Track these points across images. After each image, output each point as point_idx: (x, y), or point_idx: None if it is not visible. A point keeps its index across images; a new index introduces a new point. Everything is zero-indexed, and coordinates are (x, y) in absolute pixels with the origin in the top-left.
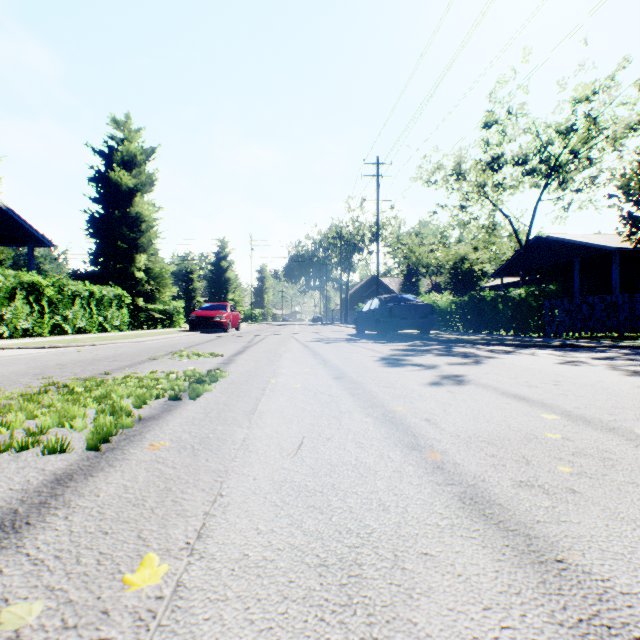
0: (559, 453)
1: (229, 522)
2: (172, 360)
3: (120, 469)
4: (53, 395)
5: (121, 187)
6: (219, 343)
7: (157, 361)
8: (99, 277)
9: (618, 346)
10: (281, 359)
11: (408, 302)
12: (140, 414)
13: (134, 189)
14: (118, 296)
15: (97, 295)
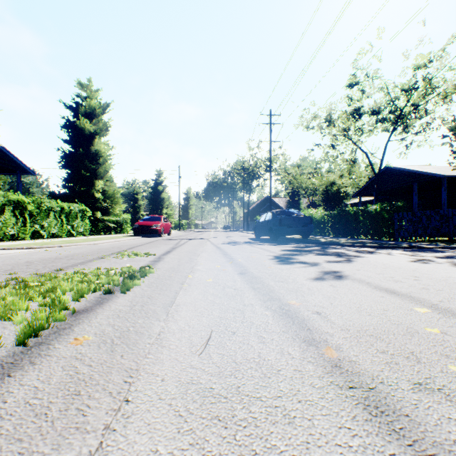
0: (444, 349)
1: (128, 441)
2: (115, 258)
3: (38, 367)
4: (11, 289)
5: (84, 131)
6: (154, 245)
7: (104, 259)
8: (69, 197)
9: (452, 247)
10: (198, 258)
11: (293, 215)
12: (74, 308)
13: (94, 133)
14: (82, 210)
15: (66, 210)
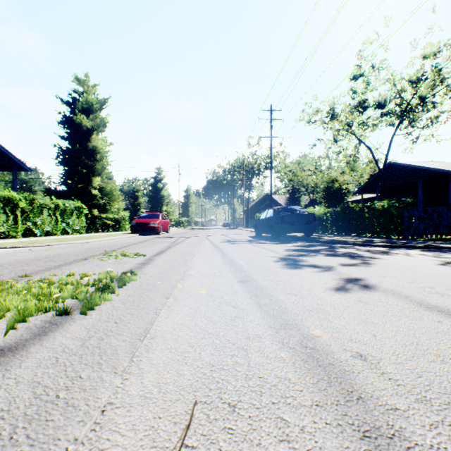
0: None
1: None
2: (100, 260)
3: None
4: None
5: (81, 127)
6: (148, 244)
7: (86, 261)
8: (65, 194)
9: None
10: (193, 259)
11: (296, 212)
12: None
13: (91, 129)
14: (78, 208)
15: (61, 207)
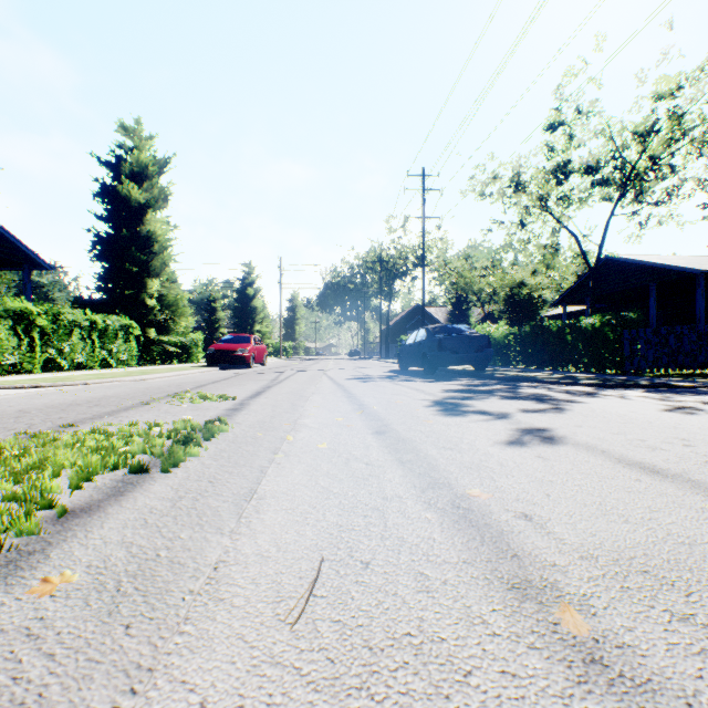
0: None
1: None
2: (169, 405)
3: None
4: None
5: (130, 202)
6: (236, 381)
7: (149, 406)
8: (105, 305)
9: None
10: (307, 403)
11: (460, 333)
12: (64, 505)
13: (145, 205)
14: (125, 326)
15: (100, 325)
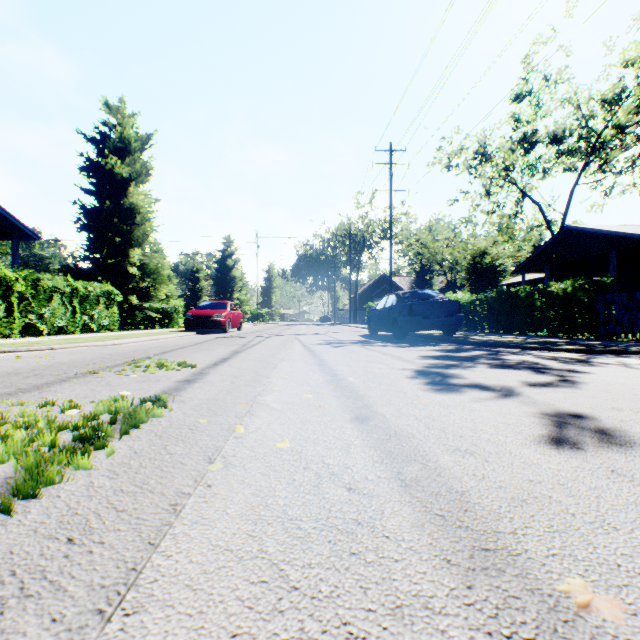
0: None
1: None
2: (117, 374)
3: None
4: None
5: (113, 176)
6: (207, 346)
7: (93, 376)
8: (90, 273)
9: None
10: (273, 373)
11: (431, 298)
12: None
13: (128, 178)
14: (106, 293)
15: (81, 291)
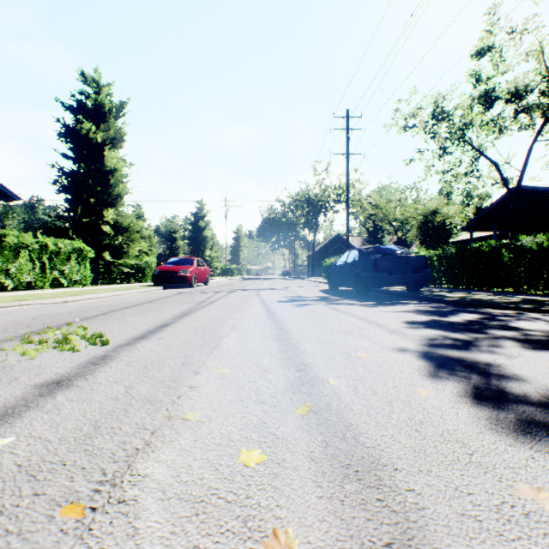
0: None
1: None
2: None
3: None
4: None
5: (88, 141)
6: (158, 305)
7: None
8: (68, 232)
9: None
10: (209, 359)
11: (395, 253)
12: None
13: (102, 143)
14: (78, 249)
15: (51, 248)
